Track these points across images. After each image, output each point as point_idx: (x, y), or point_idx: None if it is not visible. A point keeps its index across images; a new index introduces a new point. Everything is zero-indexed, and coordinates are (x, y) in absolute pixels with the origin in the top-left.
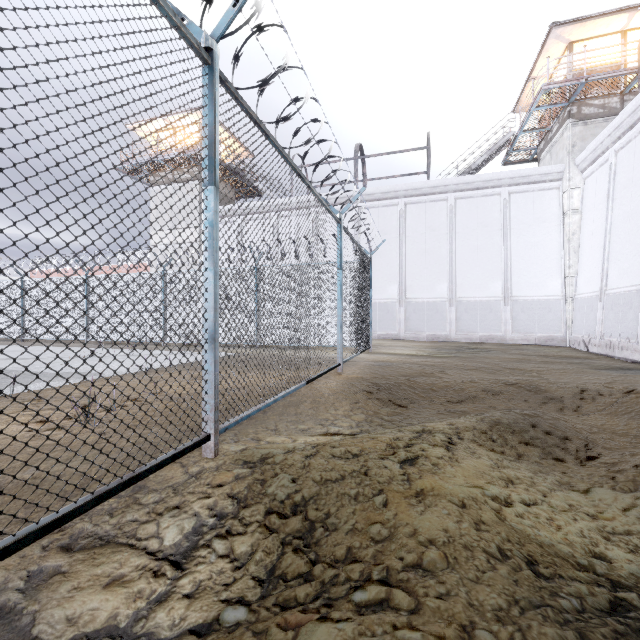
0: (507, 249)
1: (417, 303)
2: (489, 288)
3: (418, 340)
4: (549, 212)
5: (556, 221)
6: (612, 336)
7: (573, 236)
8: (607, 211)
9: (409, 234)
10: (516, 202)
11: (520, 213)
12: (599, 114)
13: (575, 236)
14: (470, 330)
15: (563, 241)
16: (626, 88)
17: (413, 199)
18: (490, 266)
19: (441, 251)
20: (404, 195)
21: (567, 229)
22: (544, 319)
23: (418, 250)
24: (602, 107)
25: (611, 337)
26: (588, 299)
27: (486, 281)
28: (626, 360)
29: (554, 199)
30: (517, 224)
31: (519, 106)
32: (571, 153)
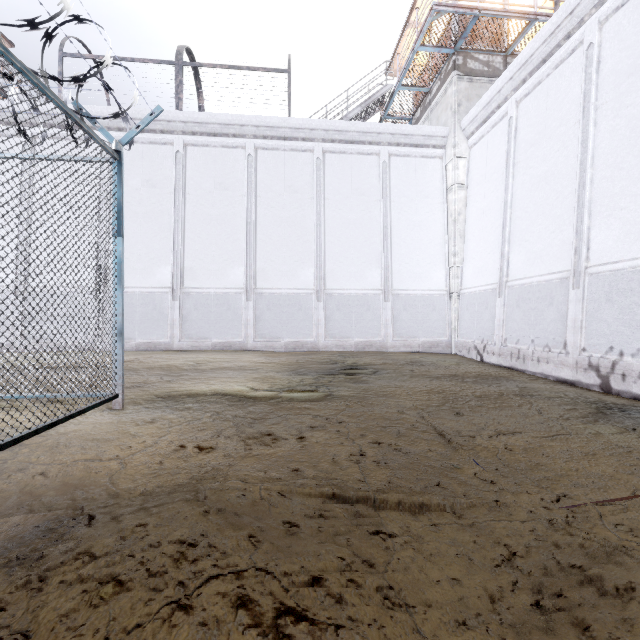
0: (387, 227)
1: (272, 295)
2: (366, 277)
3: (274, 350)
4: (432, 185)
5: (439, 198)
6: (520, 342)
7: (459, 216)
8: (506, 179)
9: (261, 193)
10: (397, 168)
11: (401, 182)
12: (484, 72)
13: (461, 217)
14: (343, 334)
15: (447, 223)
16: (511, 46)
17: (267, 142)
18: (367, 248)
19: (306, 222)
20: (254, 134)
21: (452, 207)
22: (428, 319)
23: (274, 218)
24: (487, 65)
25: (519, 344)
26: (480, 294)
27: (363, 268)
28: (546, 377)
29: (437, 170)
30: (398, 196)
31: (397, 53)
32: (457, 113)
